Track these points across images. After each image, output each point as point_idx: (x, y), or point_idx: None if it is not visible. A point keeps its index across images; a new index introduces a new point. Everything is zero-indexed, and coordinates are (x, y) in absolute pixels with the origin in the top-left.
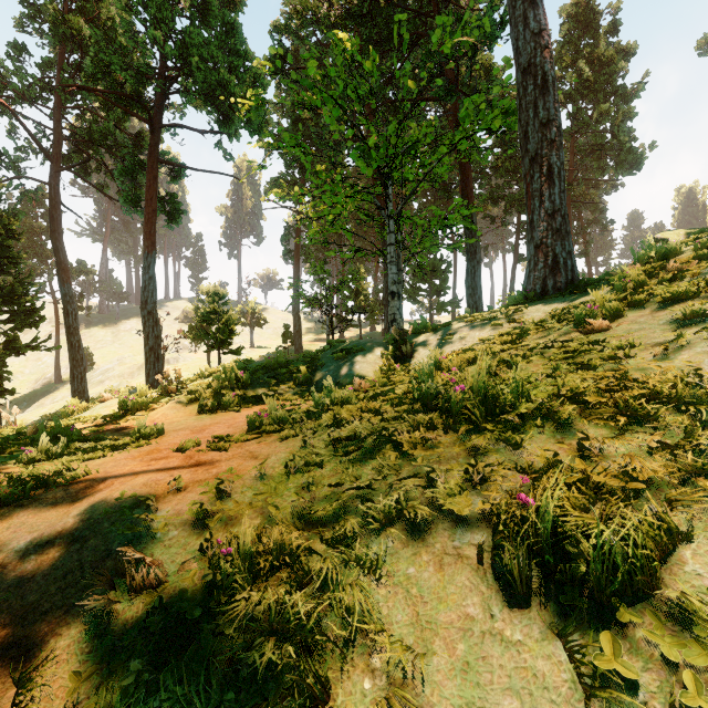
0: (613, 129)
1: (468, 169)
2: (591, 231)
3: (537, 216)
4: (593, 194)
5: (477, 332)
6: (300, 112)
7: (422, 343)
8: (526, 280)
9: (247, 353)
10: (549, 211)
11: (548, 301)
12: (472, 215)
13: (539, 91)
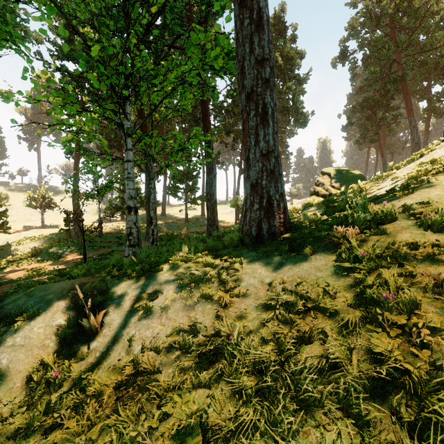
0: (294, 99)
1: (207, 107)
2: (281, 158)
3: (252, 154)
4: (282, 136)
5: (183, 300)
6: (17, 5)
7: (122, 301)
8: (242, 218)
9: (32, 233)
10: (264, 151)
11: (264, 255)
12: (210, 141)
13: (254, 26)
